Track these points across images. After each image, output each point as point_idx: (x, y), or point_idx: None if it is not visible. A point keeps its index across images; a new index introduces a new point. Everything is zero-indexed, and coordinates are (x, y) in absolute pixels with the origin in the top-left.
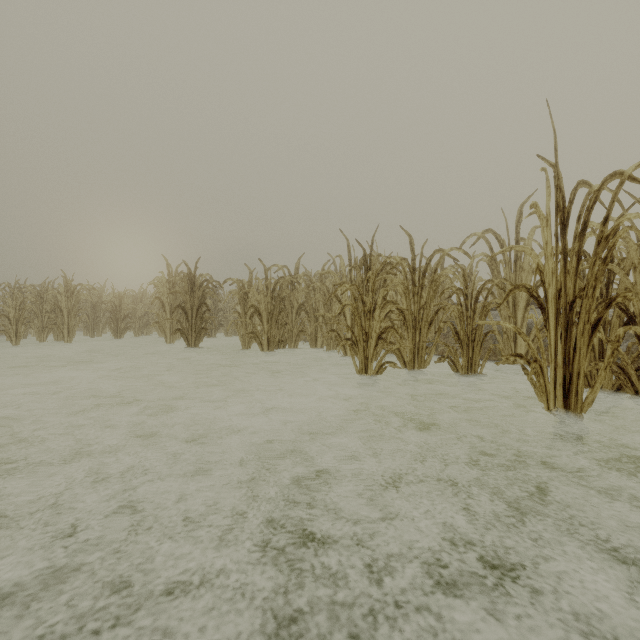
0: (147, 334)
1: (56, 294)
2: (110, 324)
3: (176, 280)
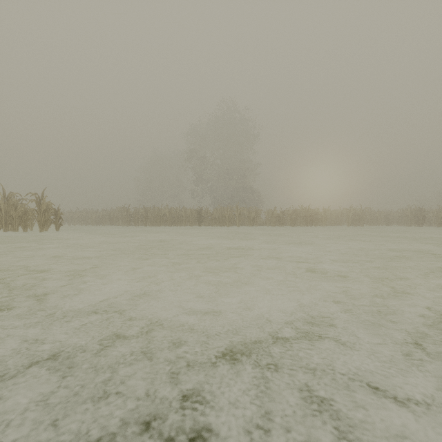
0: (391, 225)
1: (377, 214)
2: (385, 222)
3: (412, 210)
